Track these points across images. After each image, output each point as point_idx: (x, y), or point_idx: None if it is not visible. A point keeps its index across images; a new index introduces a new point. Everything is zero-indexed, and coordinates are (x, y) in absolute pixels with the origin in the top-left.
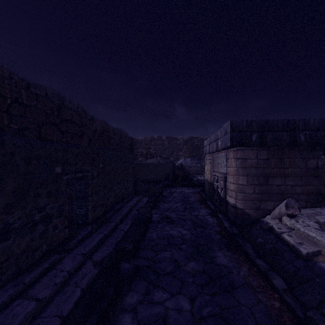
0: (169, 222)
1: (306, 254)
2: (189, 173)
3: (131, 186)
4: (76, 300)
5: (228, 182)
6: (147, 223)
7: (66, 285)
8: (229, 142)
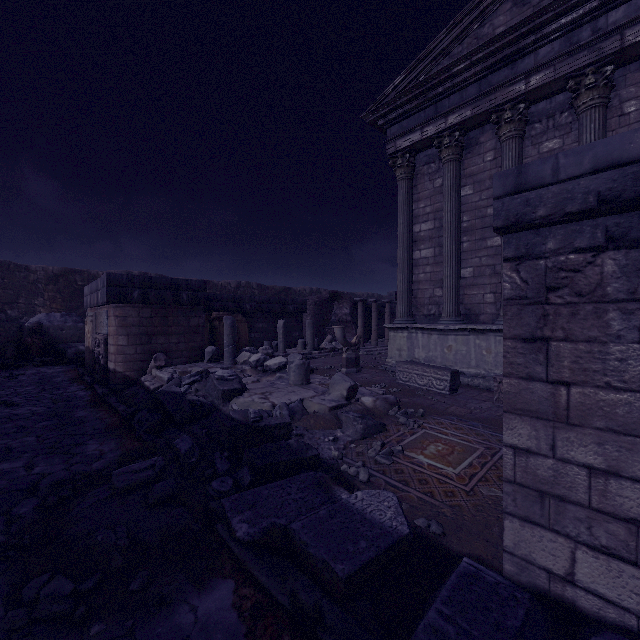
0: (11, 405)
1: (154, 389)
2: (59, 340)
3: None
4: None
5: (109, 344)
6: None
7: None
8: (106, 297)
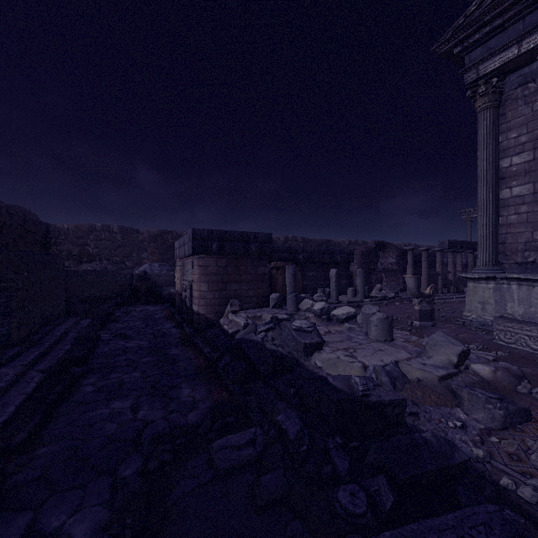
0: (125, 338)
1: (231, 333)
2: (158, 285)
3: (62, 303)
4: (35, 387)
5: (194, 290)
6: (95, 341)
7: (17, 383)
8: (191, 250)
